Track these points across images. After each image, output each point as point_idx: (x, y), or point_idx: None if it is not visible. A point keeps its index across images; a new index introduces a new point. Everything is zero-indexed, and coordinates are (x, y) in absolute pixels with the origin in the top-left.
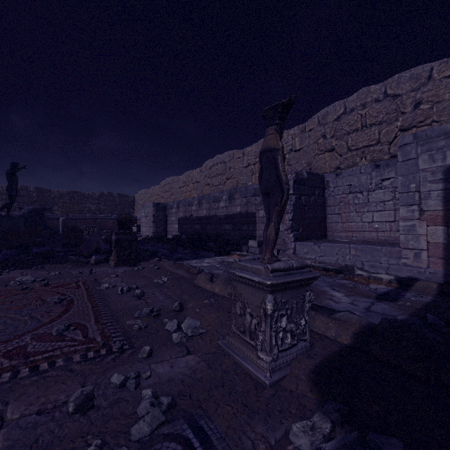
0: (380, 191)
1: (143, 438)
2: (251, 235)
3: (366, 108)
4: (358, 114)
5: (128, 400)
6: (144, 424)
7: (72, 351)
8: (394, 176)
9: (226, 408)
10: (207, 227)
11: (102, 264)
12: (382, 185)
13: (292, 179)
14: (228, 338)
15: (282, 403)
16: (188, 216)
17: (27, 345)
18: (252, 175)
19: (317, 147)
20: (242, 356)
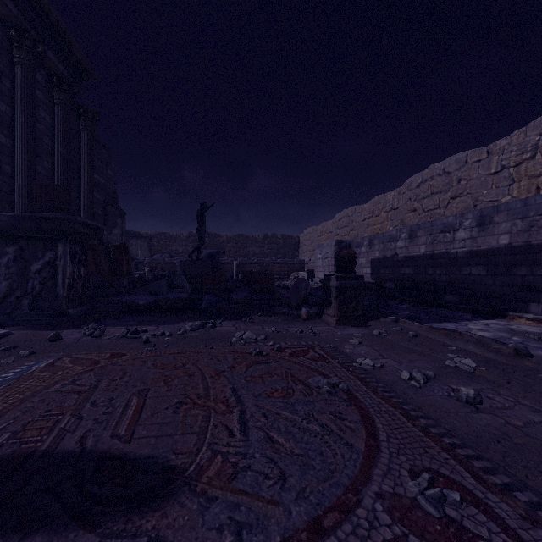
0: None
1: None
2: (540, 285)
3: None
4: None
5: None
6: None
7: None
8: None
9: None
10: (428, 271)
11: (314, 319)
12: None
13: None
14: None
15: None
16: (390, 256)
17: None
18: (511, 184)
19: None
20: None
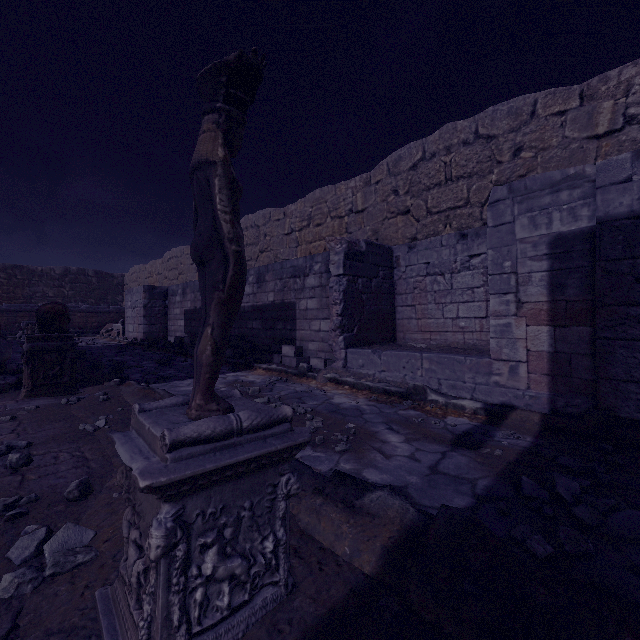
0: (467, 273)
1: None
2: (289, 338)
3: (452, 153)
4: (441, 161)
5: None
6: None
7: None
8: (485, 252)
9: None
10: None
11: (5, 393)
12: (471, 264)
13: (342, 252)
14: (116, 585)
15: None
16: (199, 307)
17: None
18: (297, 246)
19: (386, 207)
20: None
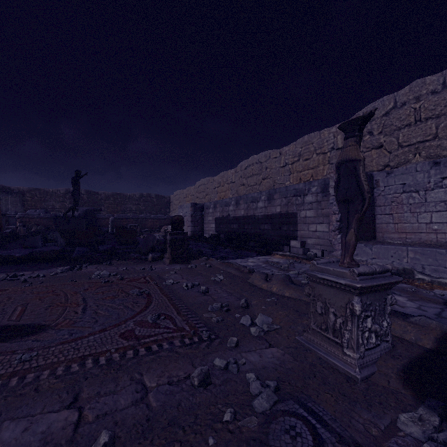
0: (440, 190)
1: (265, 411)
2: (292, 236)
3: (421, 101)
4: (411, 108)
5: (236, 381)
6: (263, 400)
7: (170, 337)
8: None
9: (326, 396)
10: (245, 227)
11: (157, 261)
12: (443, 183)
13: None
14: (306, 335)
15: (379, 396)
16: (225, 216)
17: (133, 329)
18: (290, 174)
19: (362, 144)
20: (325, 352)
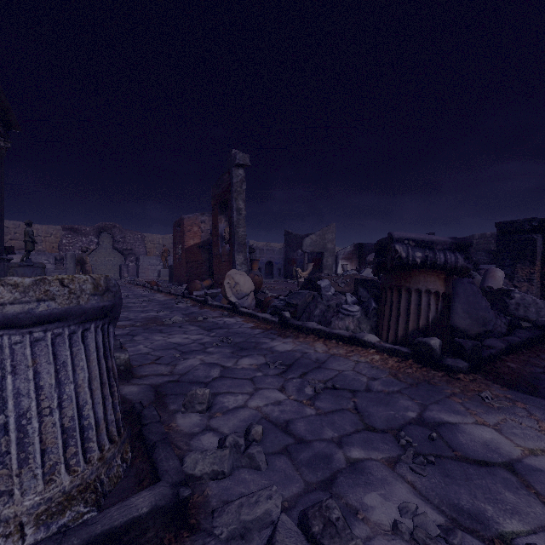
0: None
1: None
2: None
3: None
4: None
5: None
6: None
7: None
8: None
9: None
10: None
11: None
12: None
13: None
14: None
15: None
16: None
17: None
18: None
19: None
20: None
